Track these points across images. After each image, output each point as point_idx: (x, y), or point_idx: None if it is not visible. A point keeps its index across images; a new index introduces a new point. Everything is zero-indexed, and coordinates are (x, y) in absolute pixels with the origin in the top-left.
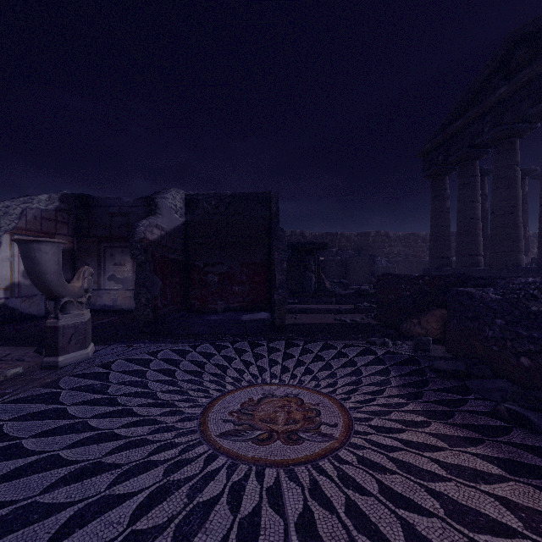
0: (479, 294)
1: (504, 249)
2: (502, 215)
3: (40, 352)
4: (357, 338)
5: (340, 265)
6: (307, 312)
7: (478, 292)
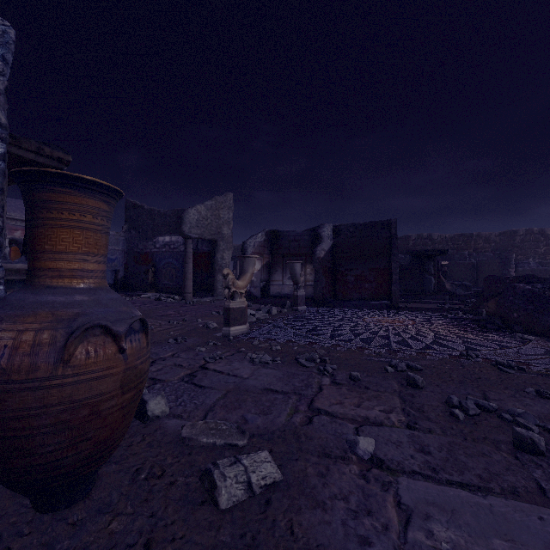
0: (519, 286)
1: None
2: None
3: (284, 307)
4: (444, 312)
5: (469, 268)
6: (419, 303)
7: (519, 285)
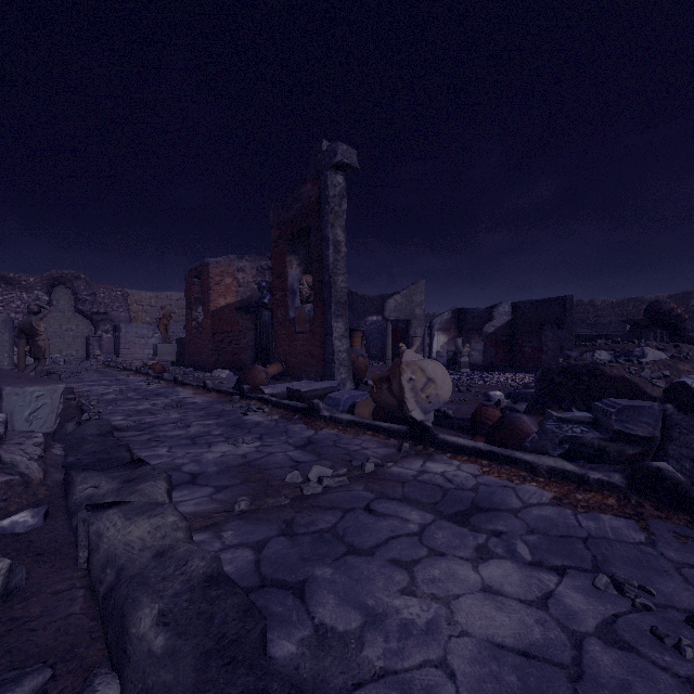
0: None
1: None
2: None
3: (454, 371)
4: None
5: None
6: None
7: None
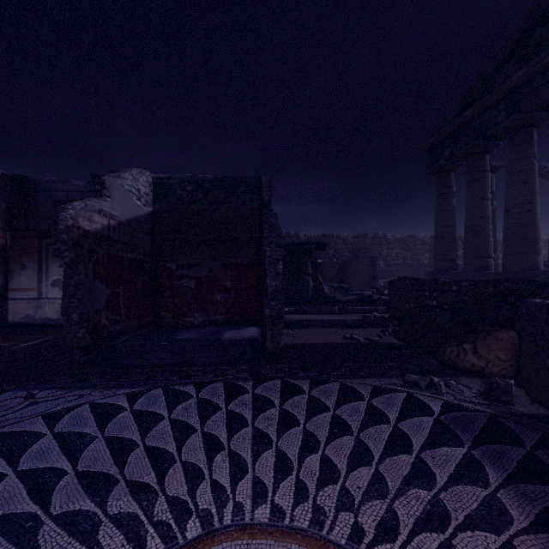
0: None
1: (520, 250)
2: (518, 213)
3: None
4: (386, 372)
5: (337, 268)
6: (307, 326)
7: None
